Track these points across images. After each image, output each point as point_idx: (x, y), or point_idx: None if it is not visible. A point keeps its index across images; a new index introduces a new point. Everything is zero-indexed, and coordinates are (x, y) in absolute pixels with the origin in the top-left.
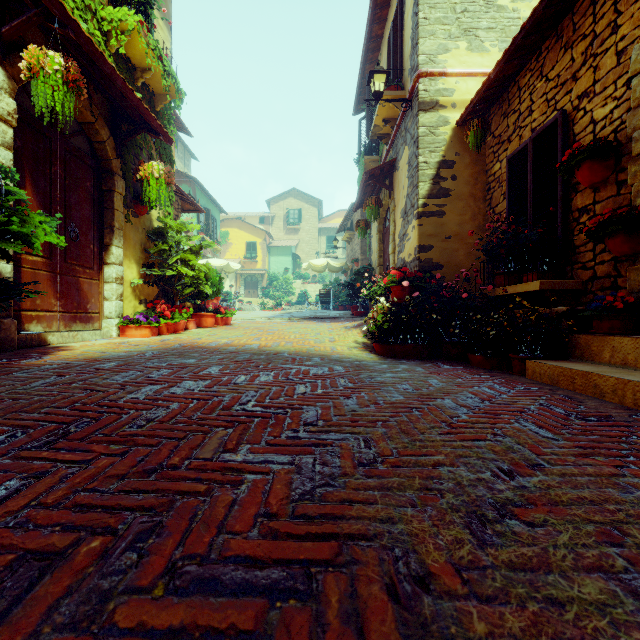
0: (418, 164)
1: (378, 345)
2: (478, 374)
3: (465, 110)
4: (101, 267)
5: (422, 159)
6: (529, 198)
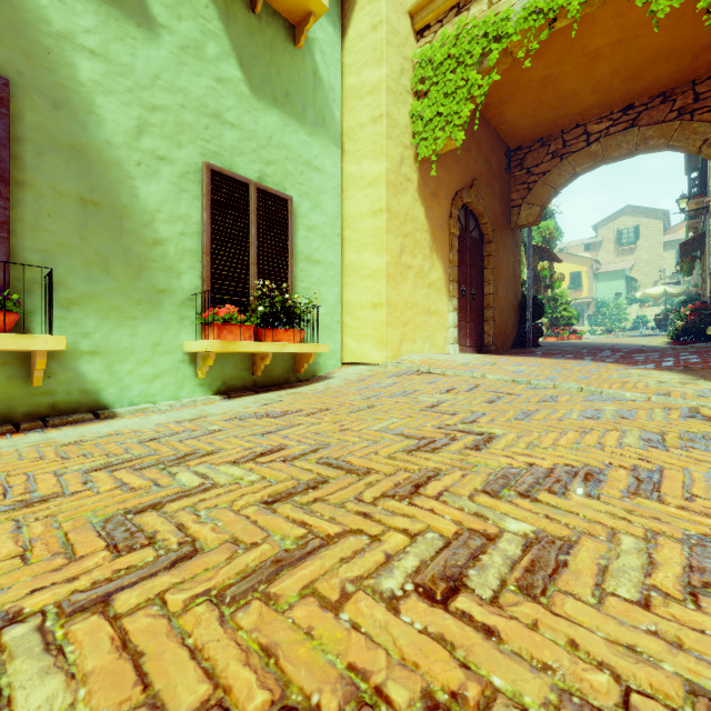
0: (709, 246)
1: (673, 342)
2: None
3: None
4: None
5: None
6: None
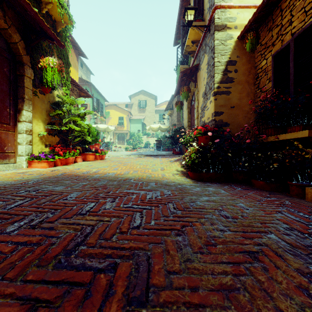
0: (214, 63)
1: (191, 173)
2: (267, 196)
3: (244, 28)
4: (16, 123)
5: (217, 60)
6: (291, 78)
